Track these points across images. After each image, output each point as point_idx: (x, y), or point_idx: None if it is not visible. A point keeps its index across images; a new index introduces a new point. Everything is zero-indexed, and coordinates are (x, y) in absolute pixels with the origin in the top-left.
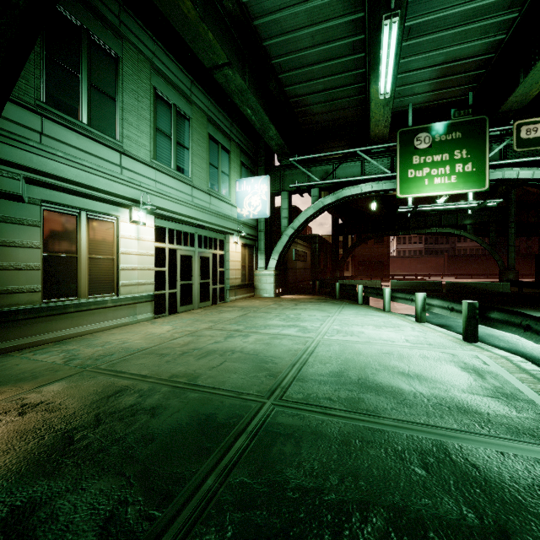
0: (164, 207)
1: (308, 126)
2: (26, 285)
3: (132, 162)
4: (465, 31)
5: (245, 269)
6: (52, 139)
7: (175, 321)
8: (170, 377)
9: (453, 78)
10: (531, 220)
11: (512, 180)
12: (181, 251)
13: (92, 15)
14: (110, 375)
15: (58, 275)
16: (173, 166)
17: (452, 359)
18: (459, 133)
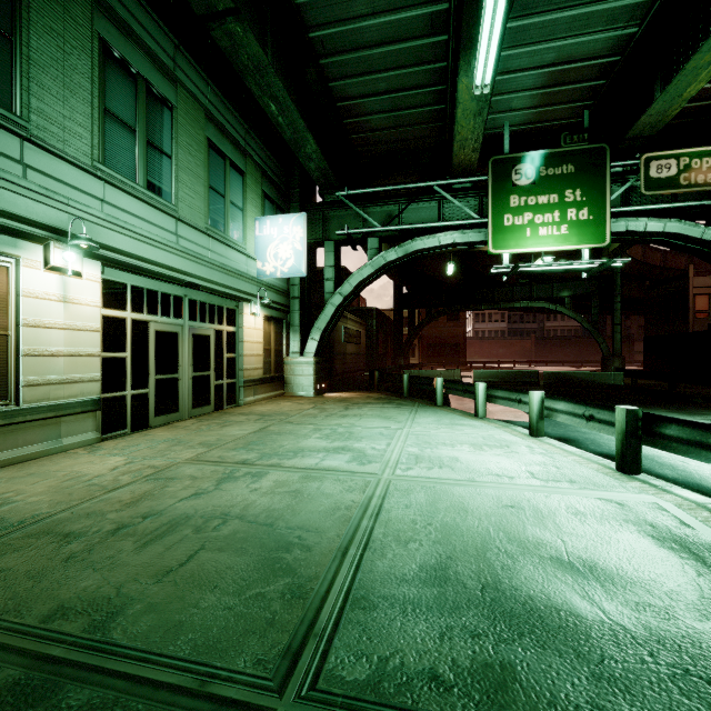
0: (122, 247)
1: (363, 148)
2: None
3: (50, 159)
4: (587, 15)
5: (269, 355)
6: None
7: (138, 446)
8: (46, 618)
9: (564, 90)
10: (634, 294)
11: (638, 234)
12: (158, 324)
13: None
14: None
15: None
16: (140, 181)
17: (625, 514)
18: (571, 166)
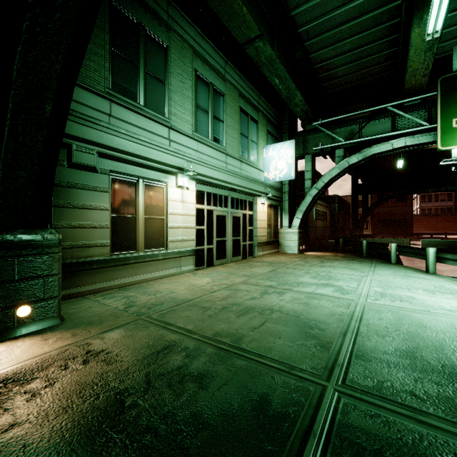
0: (203, 173)
1: (331, 90)
2: (99, 240)
3: (178, 135)
4: None
5: (270, 227)
6: (117, 119)
7: (213, 274)
8: (213, 335)
9: None
10: None
11: None
12: (217, 211)
13: (147, 13)
14: (160, 327)
15: (122, 232)
16: (210, 137)
17: None
18: None
